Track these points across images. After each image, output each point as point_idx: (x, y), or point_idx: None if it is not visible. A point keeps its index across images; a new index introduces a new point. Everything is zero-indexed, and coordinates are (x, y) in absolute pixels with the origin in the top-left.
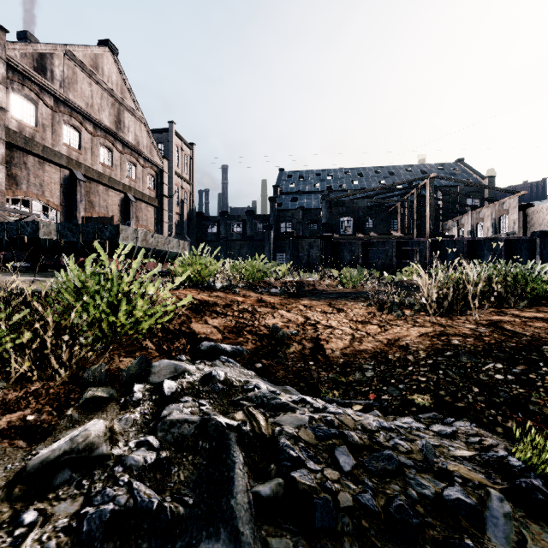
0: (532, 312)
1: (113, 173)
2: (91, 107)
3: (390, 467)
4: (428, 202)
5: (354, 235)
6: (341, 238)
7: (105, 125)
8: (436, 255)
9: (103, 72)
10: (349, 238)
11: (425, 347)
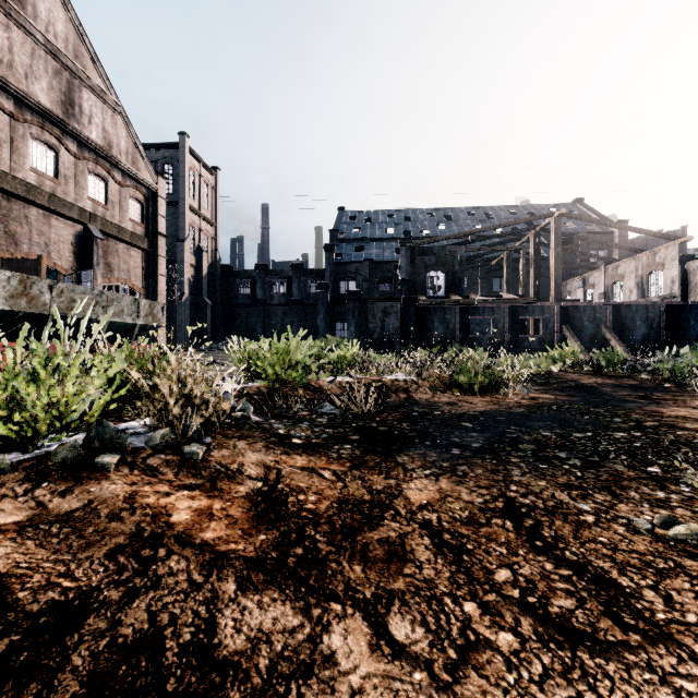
0: None
1: (60, 189)
2: (8, 67)
3: None
4: (553, 251)
5: (446, 298)
6: (430, 301)
7: (40, 103)
8: (568, 327)
9: (35, 12)
10: (442, 302)
11: None
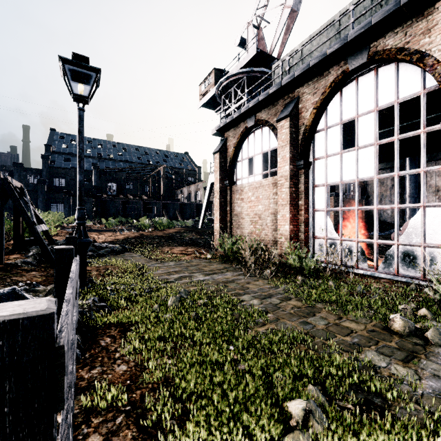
0: (158, 232)
1: None
2: None
3: (106, 245)
4: (162, 180)
5: (117, 196)
6: (108, 197)
7: None
8: (165, 211)
9: None
10: (114, 198)
11: (123, 238)
